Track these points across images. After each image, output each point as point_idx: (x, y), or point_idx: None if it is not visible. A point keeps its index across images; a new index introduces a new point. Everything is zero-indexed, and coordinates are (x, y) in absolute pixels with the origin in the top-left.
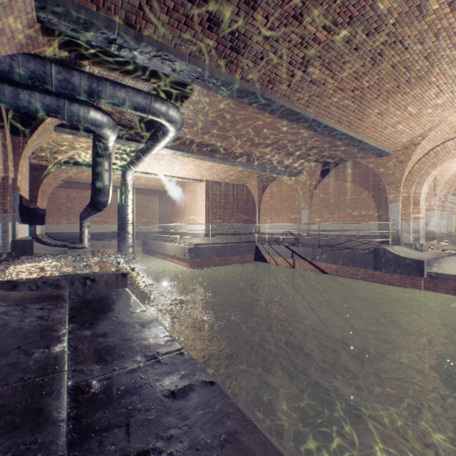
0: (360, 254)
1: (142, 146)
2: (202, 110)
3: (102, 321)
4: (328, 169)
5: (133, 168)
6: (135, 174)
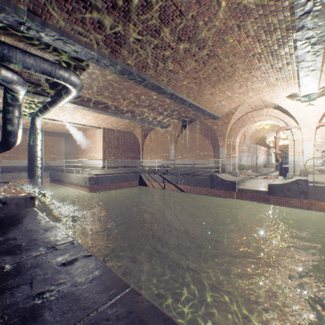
0: (203, 178)
1: (50, 100)
2: (98, 78)
3: (13, 230)
4: (186, 125)
5: (42, 115)
6: (43, 120)
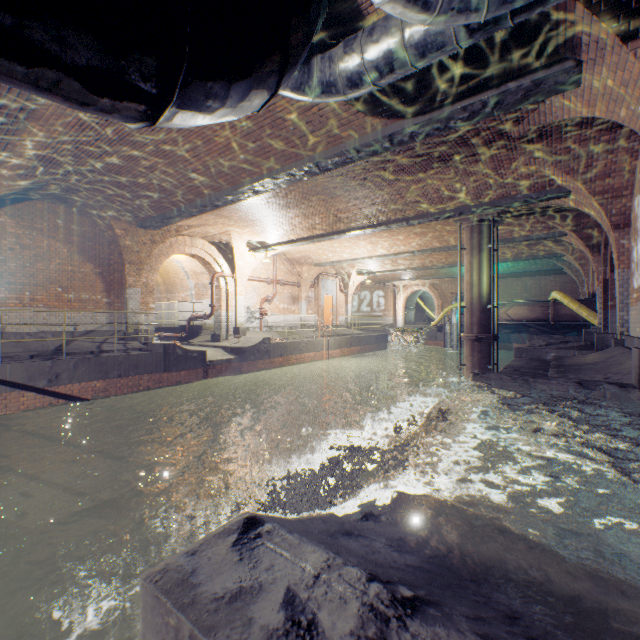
0: (147, 355)
1: None
2: None
3: None
4: (7, 200)
5: None
6: None
